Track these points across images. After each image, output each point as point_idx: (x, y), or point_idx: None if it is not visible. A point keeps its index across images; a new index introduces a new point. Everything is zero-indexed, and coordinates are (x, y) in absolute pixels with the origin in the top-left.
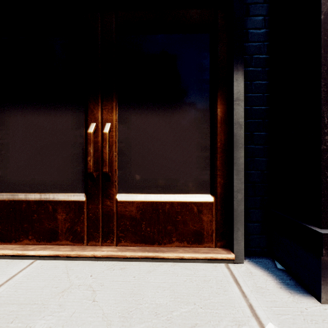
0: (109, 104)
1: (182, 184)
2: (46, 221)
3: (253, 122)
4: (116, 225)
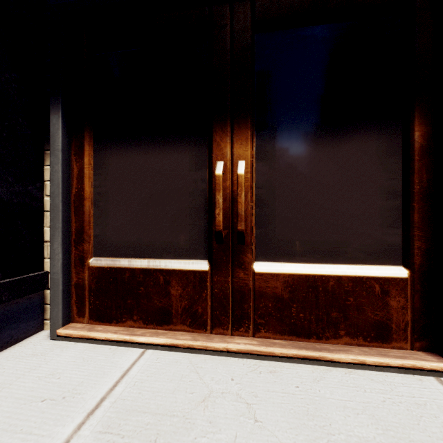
0: (242, 133)
1: (354, 249)
2: (156, 297)
3: None
4: (253, 307)
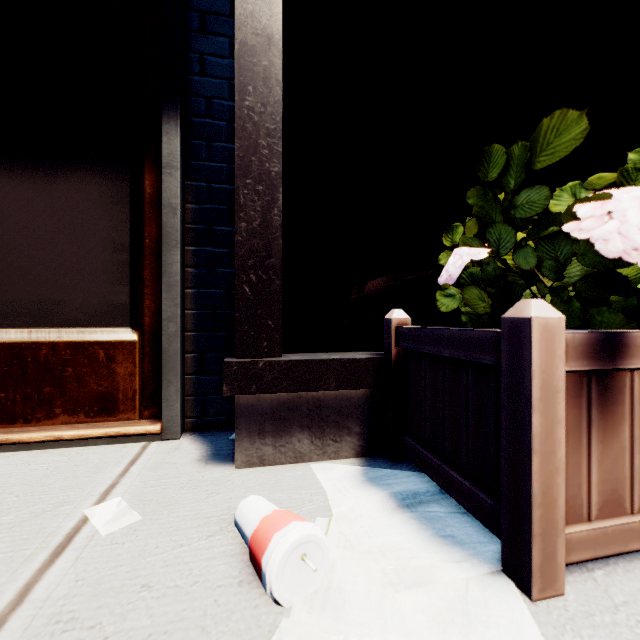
0: None
1: (75, 310)
2: None
3: (212, 209)
4: None
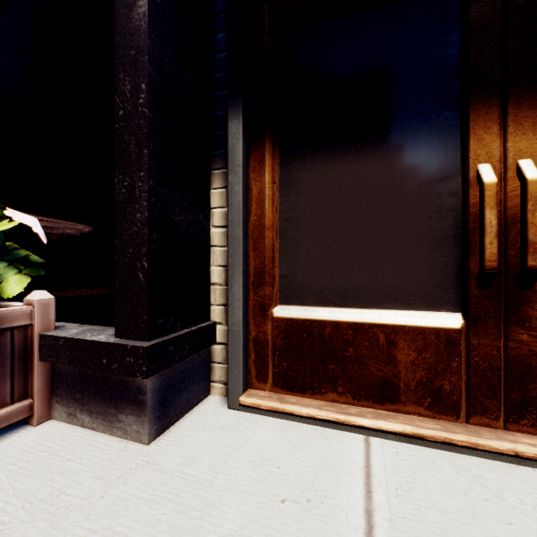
0: (525, 117)
1: None
2: (373, 363)
3: None
4: None
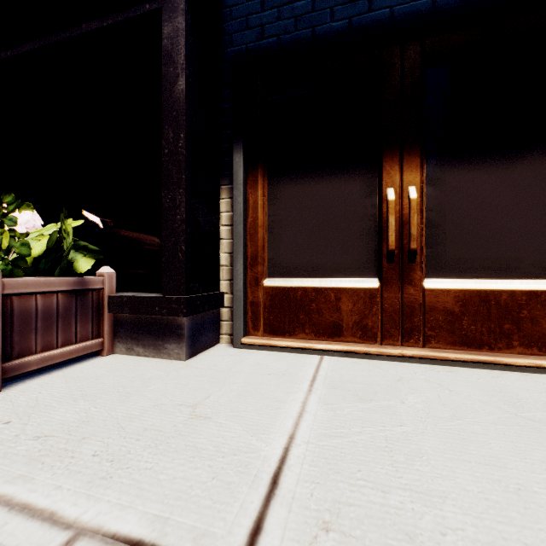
0: (412, 161)
1: (528, 265)
2: (327, 312)
3: None
4: (423, 320)
